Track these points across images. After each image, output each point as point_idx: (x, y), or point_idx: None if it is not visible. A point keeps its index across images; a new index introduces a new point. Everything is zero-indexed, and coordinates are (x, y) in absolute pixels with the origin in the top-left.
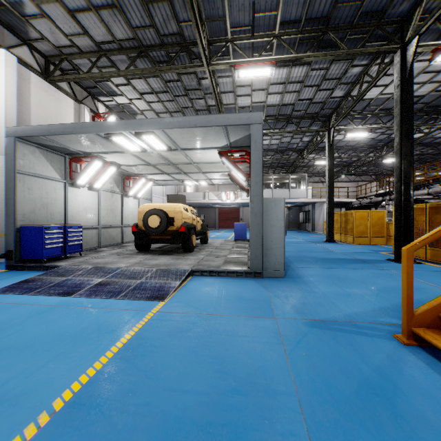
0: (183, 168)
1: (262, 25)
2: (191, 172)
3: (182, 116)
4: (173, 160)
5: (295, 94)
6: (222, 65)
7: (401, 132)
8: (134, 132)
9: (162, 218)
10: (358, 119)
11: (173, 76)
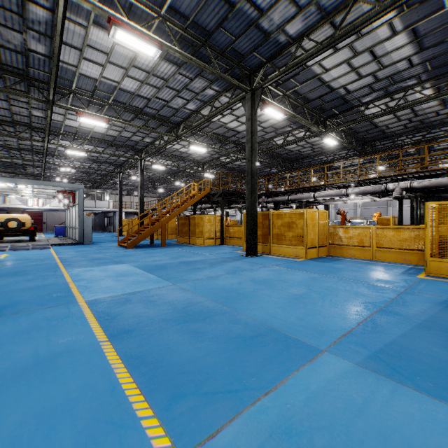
0: (21, 191)
1: (81, 134)
2: (25, 193)
3: (3, 142)
4: (20, 189)
5: (98, 154)
6: (57, 145)
7: (140, 191)
8: (15, 183)
9: (19, 222)
10: (136, 169)
11: (11, 130)
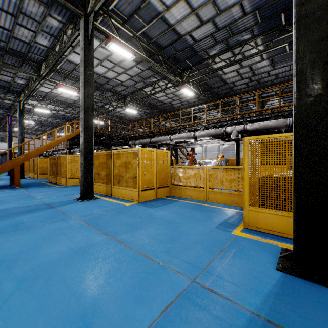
0: None
1: None
2: None
3: None
4: None
5: None
6: None
7: (19, 132)
8: None
9: None
10: (31, 113)
11: None
